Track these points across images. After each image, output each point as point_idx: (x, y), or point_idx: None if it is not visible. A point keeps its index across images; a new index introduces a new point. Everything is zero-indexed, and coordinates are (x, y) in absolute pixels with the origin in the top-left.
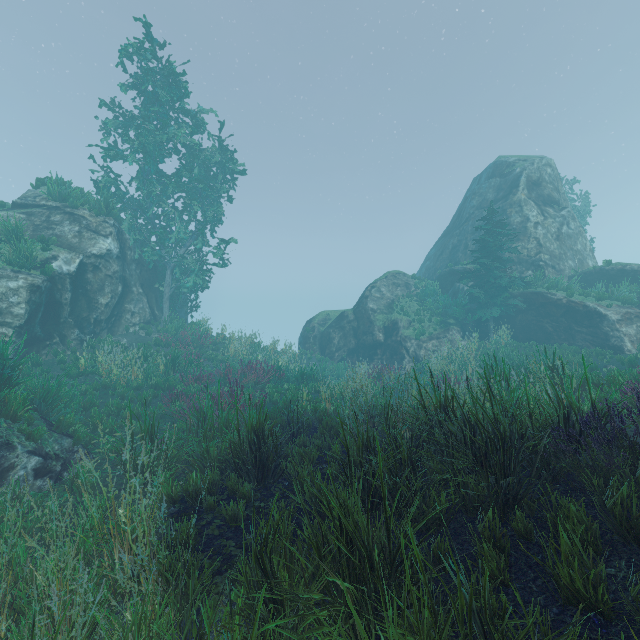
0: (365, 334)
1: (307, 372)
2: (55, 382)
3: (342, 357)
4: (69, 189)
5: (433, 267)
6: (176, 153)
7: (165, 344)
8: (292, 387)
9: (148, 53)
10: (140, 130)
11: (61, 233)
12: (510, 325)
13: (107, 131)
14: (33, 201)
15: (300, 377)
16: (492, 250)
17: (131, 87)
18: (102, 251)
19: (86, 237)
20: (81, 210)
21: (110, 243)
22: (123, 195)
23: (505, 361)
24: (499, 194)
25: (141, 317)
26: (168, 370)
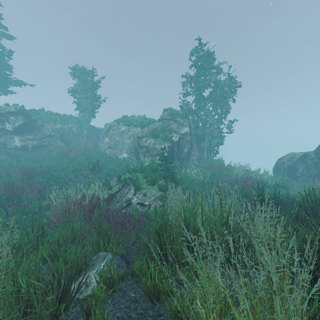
0: None
1: (280, 184)
2: (183, 176)
3: (305, 180)
4: (174, 111)
5: None
6: (209, 86)
7: (206, 168)
8: (272, 190)
9: (199, 50)
10: (197, 82)
11: (172, 127)
12: None
13: (184, 86)
14: (164, 118)
15: (276, 186)
16: None
17: (193, 66)
18: (185, 132)
19: (179, 128)
20: (177, 118)
21: (187, 129)
22: (190, 109)
23: None
24: None
25: (196, 157)
26: (212, 177)
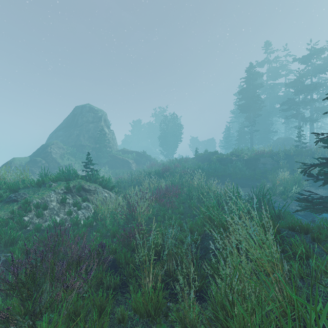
0: (56, 169)
1: None
2: None
3: None
4: None
5: (66, 141)
6: None
7: None
8: None
9: None
10: None
11: None
12: (107, 164)
13: None
14: None
15: None
16: (103, 141)
17: None
18: None
19: None
20: None
21: None
22: None
23: (118, 173)
24: (94, 120)
25: None
26: None
